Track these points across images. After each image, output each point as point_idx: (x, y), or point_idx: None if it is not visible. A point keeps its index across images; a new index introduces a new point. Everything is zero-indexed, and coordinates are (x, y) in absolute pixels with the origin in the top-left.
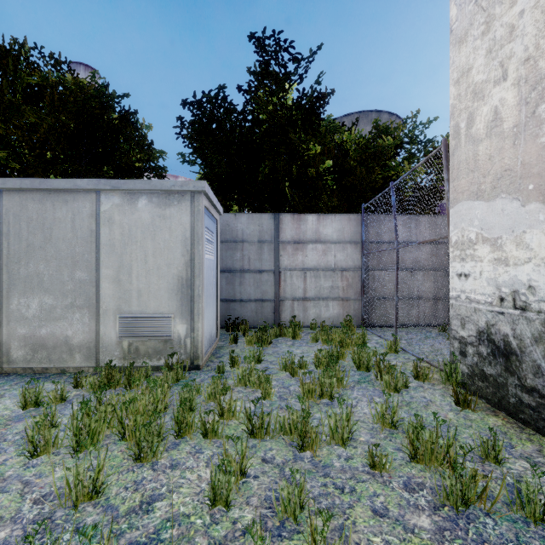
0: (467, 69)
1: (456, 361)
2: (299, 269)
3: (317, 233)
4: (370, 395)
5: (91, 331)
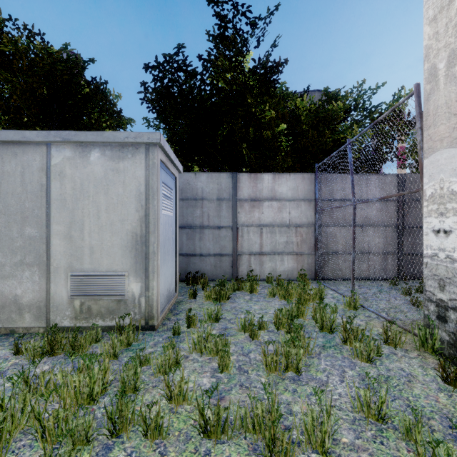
0: (448, 1)
1: (432, 326)
2: (255, 225)
3: (272, 191)
4: (340, 366)
5: (41, 290)
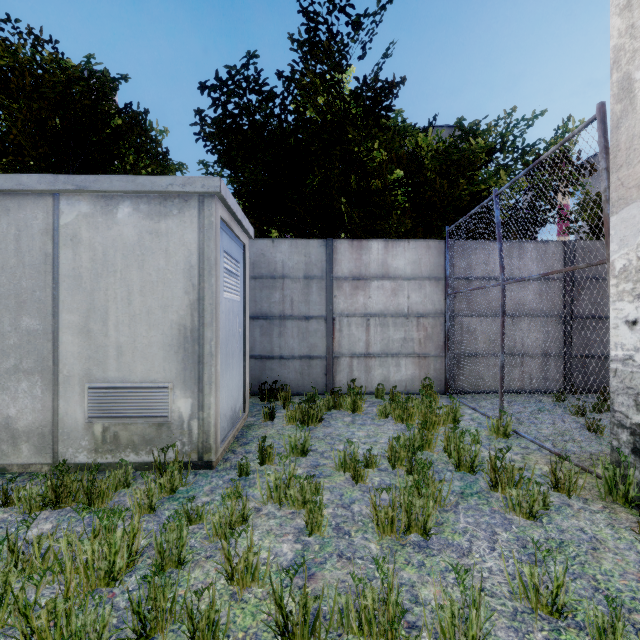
0: None
1: (625, 463)
2: (359, 315)
3: (384, 266)
4: (488, 525)
5: (45, 409)
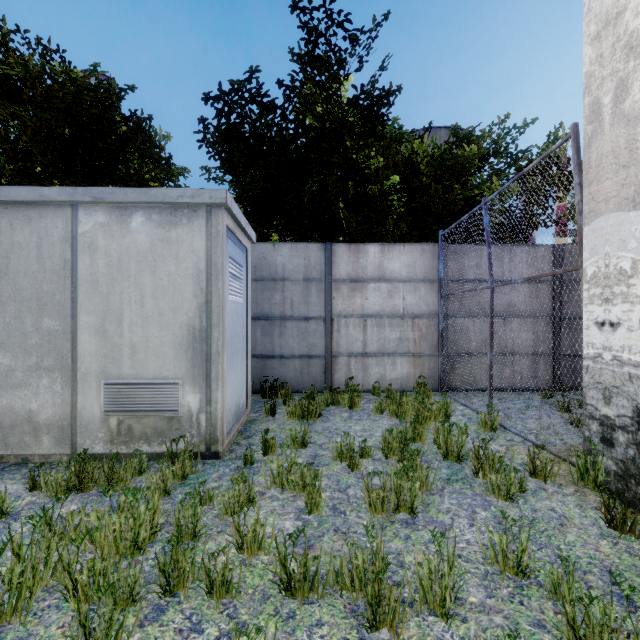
0: (616, 14)
1: (595, 451)
2: (357, 316)
3: (380, 269)
4: (469, 505)
5: (65, 404)
